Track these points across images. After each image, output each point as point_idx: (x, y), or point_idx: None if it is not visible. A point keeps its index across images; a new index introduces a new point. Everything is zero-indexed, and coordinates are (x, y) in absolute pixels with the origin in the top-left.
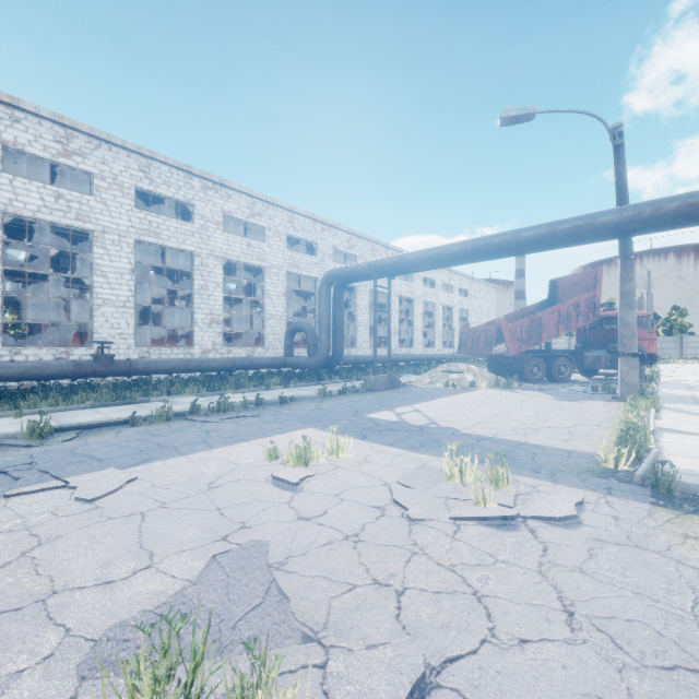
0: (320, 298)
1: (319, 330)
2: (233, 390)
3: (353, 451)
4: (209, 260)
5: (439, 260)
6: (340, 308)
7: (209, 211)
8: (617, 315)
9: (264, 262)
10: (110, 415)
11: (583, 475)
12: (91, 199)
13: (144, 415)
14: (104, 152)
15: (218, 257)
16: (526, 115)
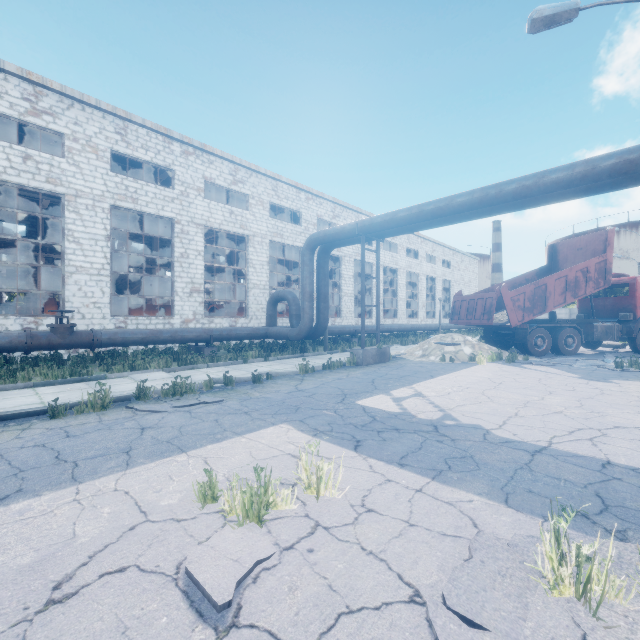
0: (303, 264)
1: (302, 298)
2: (206, 364)
3: (342, 479)
4: (189, 227)
5: (439, 215)
6: (324, 275)
7: (189, 177)
8: (629, 281)
9: (247, 230)
10: (44, 398)
11: None
12: (62, 161)
13: (76, 401)
14: (77, 112)
15: (200, 224)
16: (567, 12)
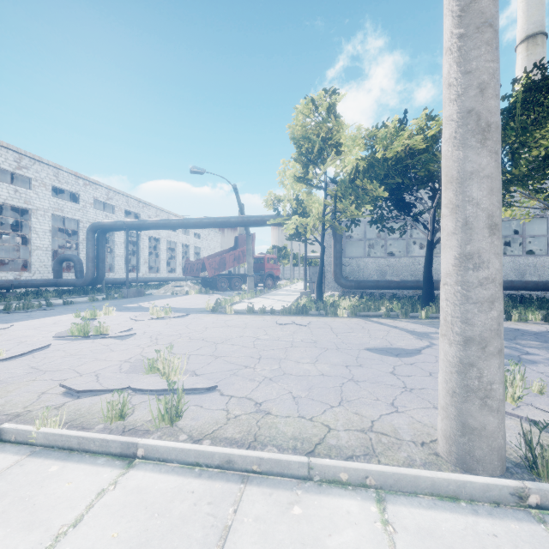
0: (87, 240)
1: (86, 261)
2: (17, 301)
3: (115, 314)
4: None
5: (166, 226)
6: (102, 247)
7: None
8: (263, 257)
9: (31, 205)
10: None
11: (198, 312)
12: None
13: None
14: None
15: None
16: (201, 172)
